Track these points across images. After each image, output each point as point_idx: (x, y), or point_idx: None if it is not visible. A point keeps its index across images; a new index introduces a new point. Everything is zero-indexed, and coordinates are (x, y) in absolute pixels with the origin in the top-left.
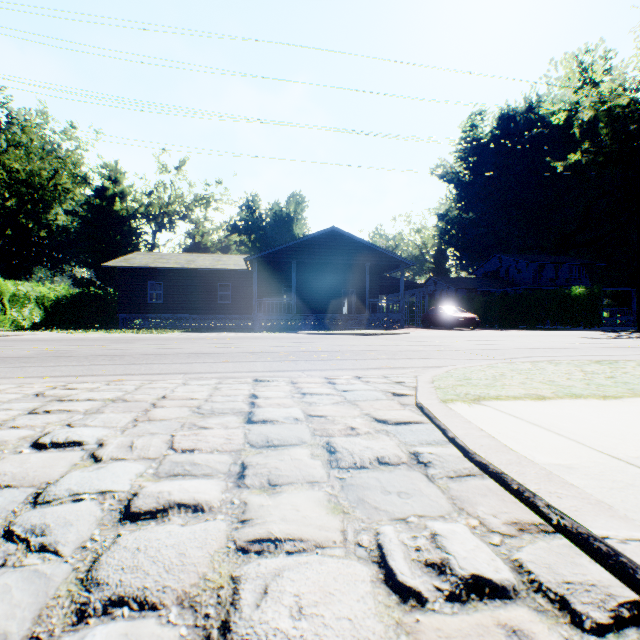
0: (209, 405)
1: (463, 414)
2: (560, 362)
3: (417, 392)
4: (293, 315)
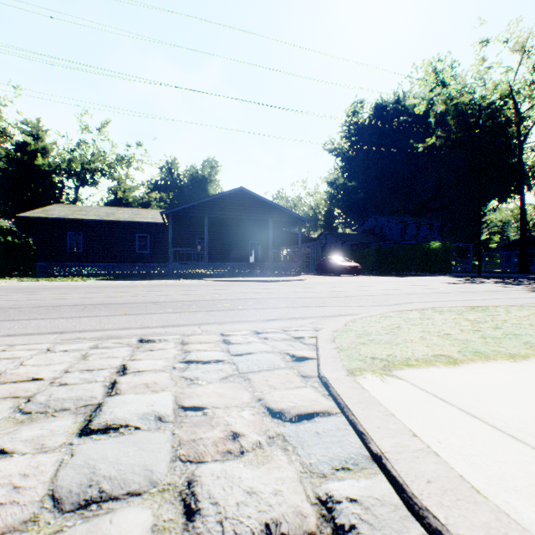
0: (47, 393)
1: (380, 398)
2: (442, 309)
3: (319, 358)
4: (206, 264)
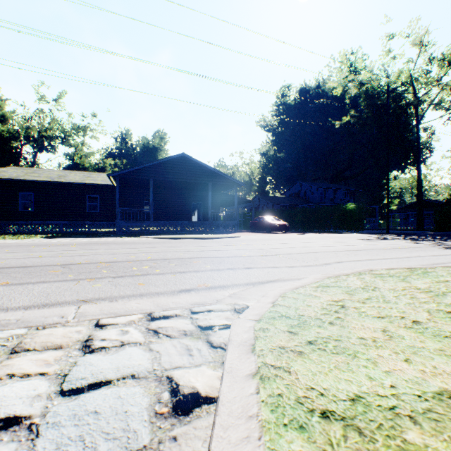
0: None
1: None
2: (381, 273)
3: (215, 423)
4: (150, 222)
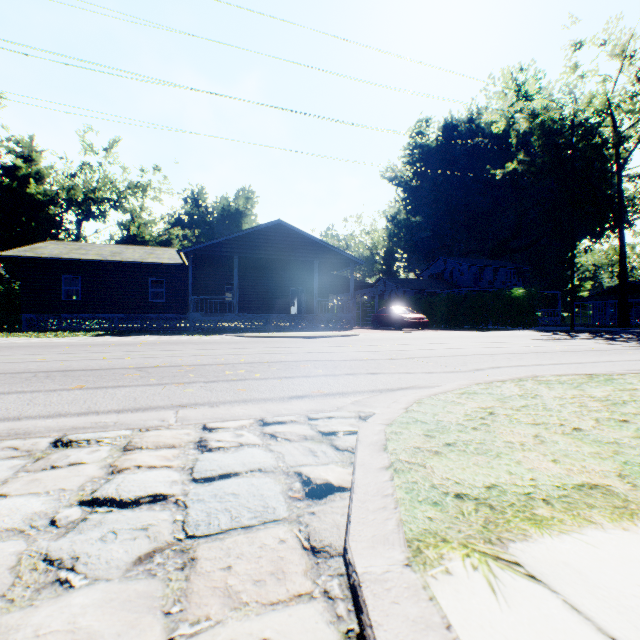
0: None
1: None
2: (548, 380)
3: (352, 498)
4: (235, 315)
